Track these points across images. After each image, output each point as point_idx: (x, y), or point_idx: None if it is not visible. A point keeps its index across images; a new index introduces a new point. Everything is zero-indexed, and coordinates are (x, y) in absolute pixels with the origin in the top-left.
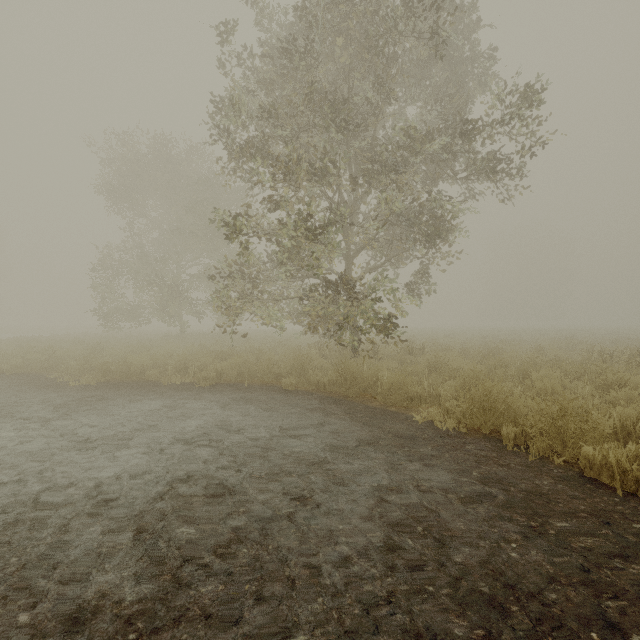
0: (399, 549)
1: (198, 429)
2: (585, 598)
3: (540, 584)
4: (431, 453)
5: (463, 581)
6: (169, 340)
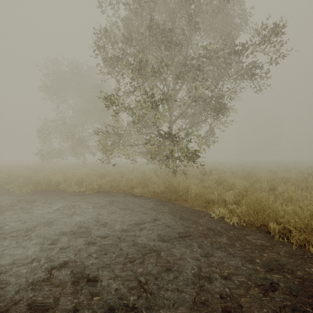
0: None
1: (80, 223)
2: None
3: None
4: (226, 242)
5: None
6: (76, 167)
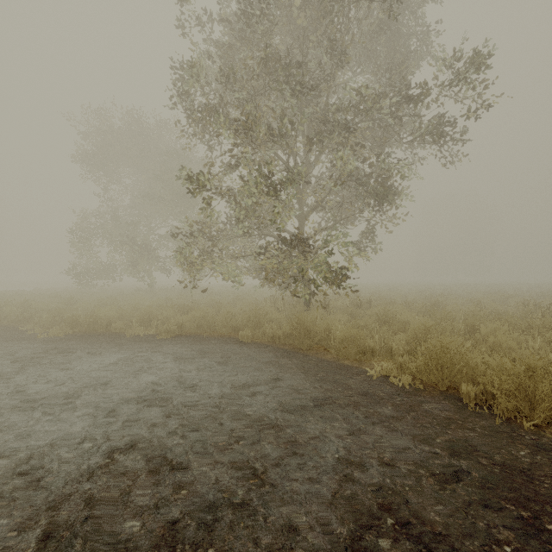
0: None
1: (152, 385)
2: None
3: None
4: (390, 414)
5: None
6: (139, 294)
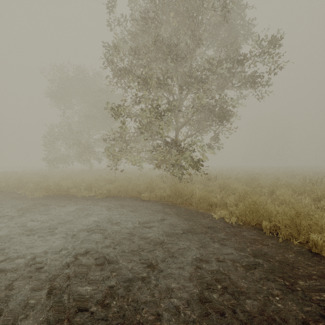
0: (209, 301)
1: (95, 222)
2: None
3: None
4: (224, 237)
5: (249, 324)
6: (83, 173)
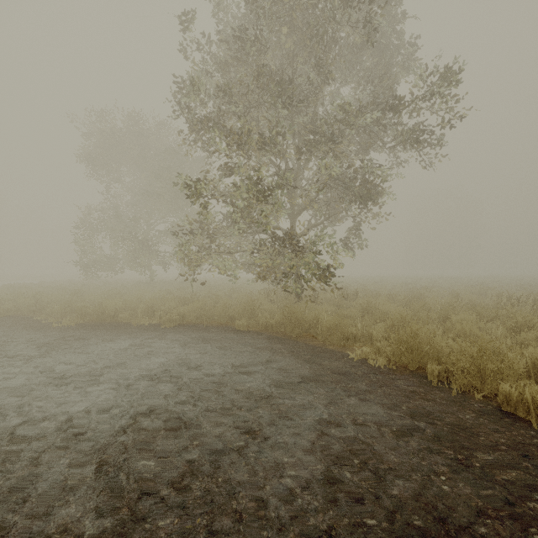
0: (339, 482)
1: (161, 366)
2: (512, 532)
3: (469, 517)
4: (365, 388)
5: (398, 514)
6: (140, 287)
